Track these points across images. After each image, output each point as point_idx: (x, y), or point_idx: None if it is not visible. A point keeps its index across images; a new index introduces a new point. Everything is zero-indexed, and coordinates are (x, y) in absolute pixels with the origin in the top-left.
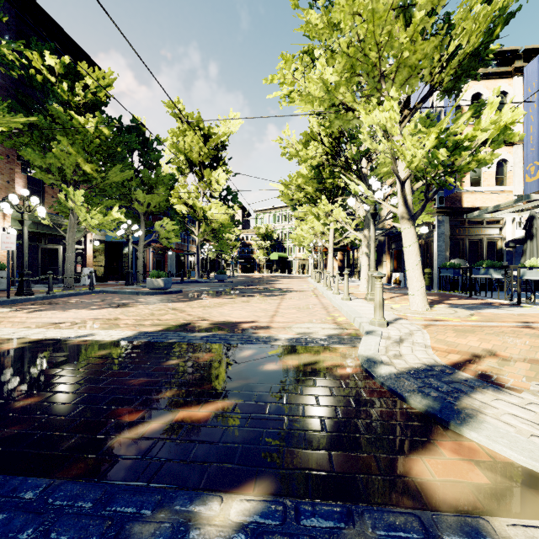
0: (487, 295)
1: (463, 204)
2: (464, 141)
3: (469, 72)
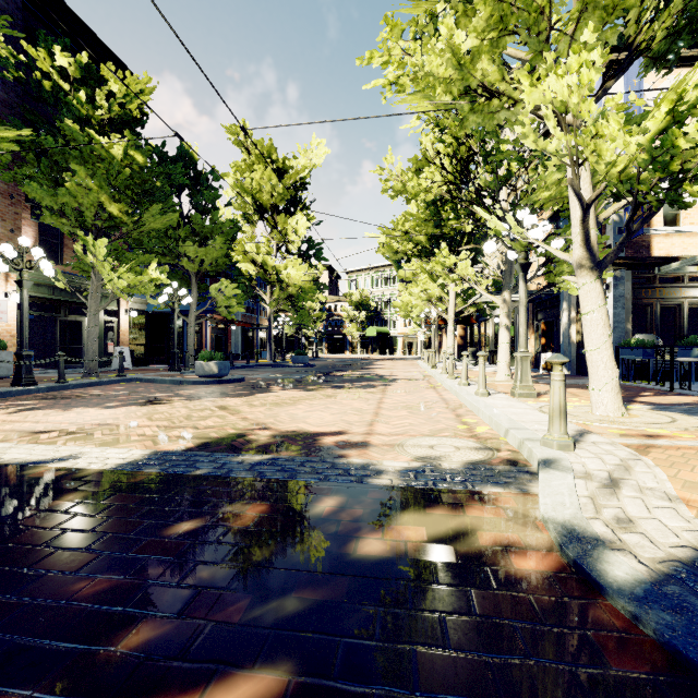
0: (695, 388)
1: (653, 252)
2: None
3: (695, 25)
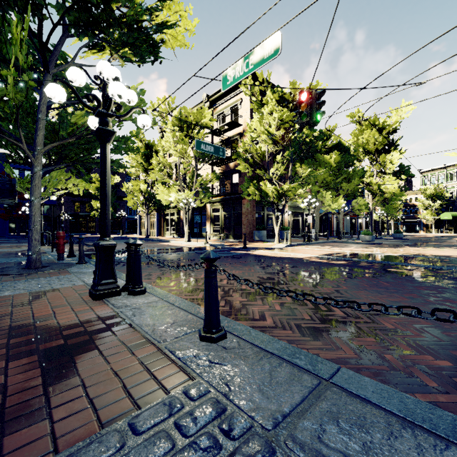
0: None
1: None
2: None
3: None
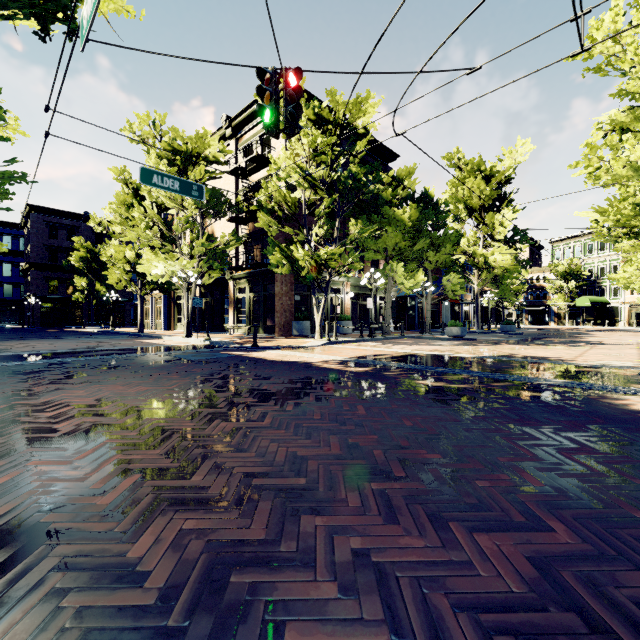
0: None
1: None
2: None
3: None
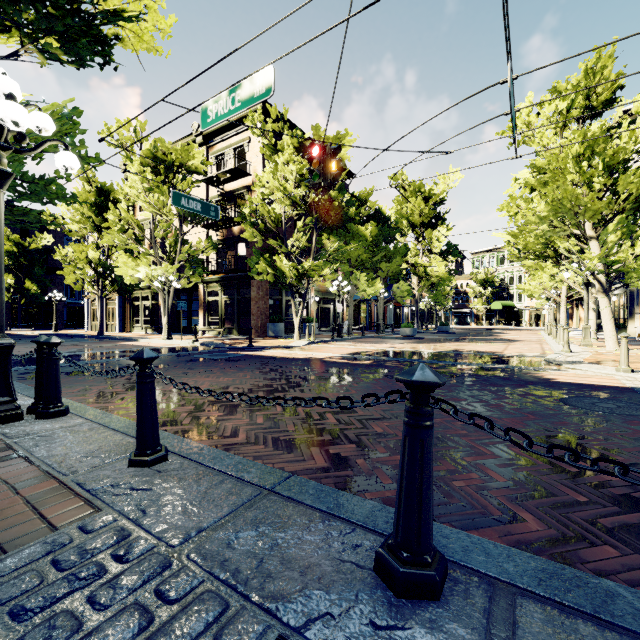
0: None
1: None
2: (615, 260)
3: None
